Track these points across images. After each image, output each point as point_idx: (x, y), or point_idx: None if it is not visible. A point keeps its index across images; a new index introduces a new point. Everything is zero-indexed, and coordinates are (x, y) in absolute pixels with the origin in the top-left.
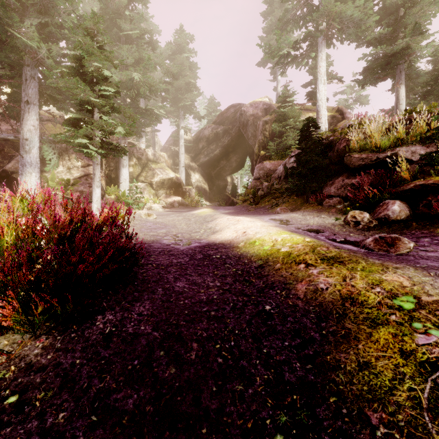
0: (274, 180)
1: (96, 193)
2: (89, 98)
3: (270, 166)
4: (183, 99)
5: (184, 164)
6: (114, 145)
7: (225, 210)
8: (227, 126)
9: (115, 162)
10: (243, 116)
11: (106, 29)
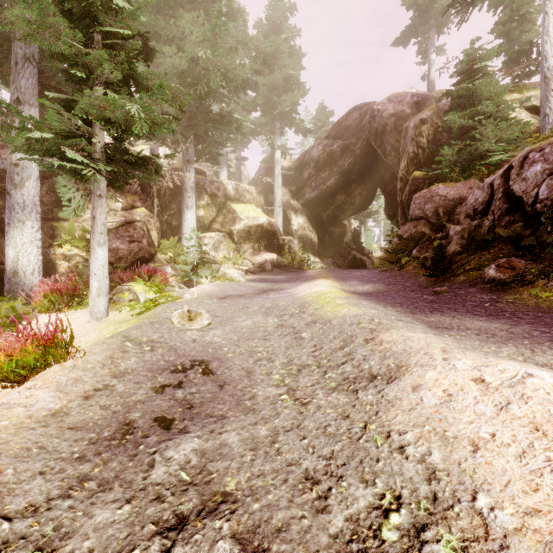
0: (464, 219)
1: (96, 258)
2: (73, 48)
3: (447, 193)
4: (280, 103)
5: (282, 203)
6: (137, 155)
7: (362, 282)
8: (347, 140)
9: (178, 202)
10: (377, 120)
11: (164, 1)
